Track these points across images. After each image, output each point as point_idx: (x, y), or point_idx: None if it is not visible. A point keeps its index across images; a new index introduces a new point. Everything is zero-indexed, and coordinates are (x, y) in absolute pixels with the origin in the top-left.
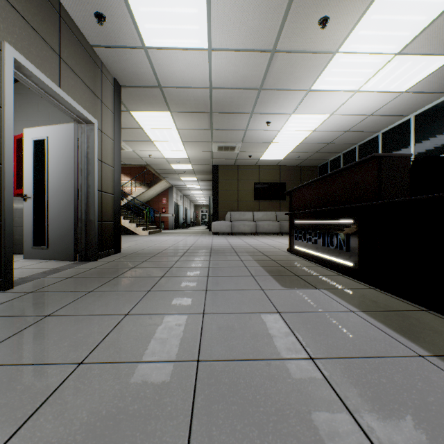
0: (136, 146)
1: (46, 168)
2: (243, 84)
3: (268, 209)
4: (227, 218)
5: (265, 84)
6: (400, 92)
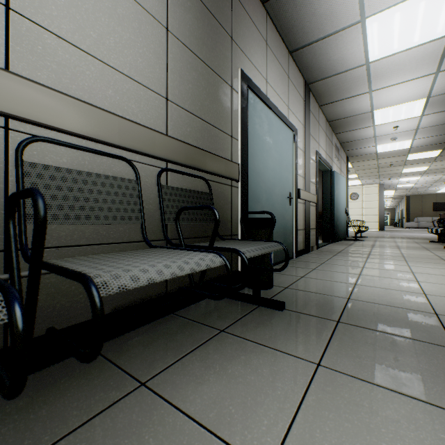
0: None
1: None
2: (423, 186)
3: None
4: (414, 220)
5: (431, 186)
6: None
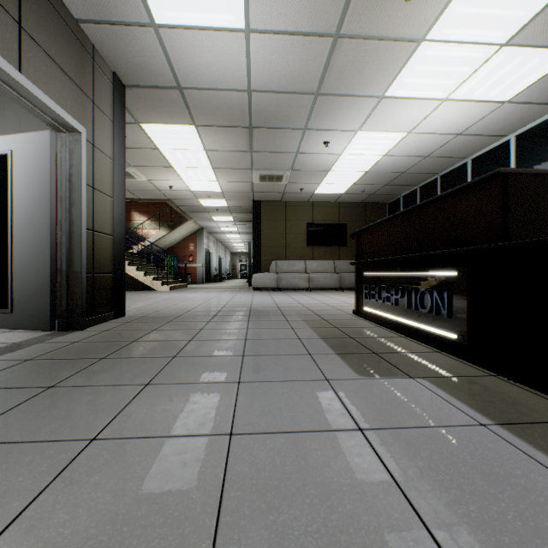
0: (151, 173)
1: (9, 197)
2: (293, 86)
3: (325, 258)
4: (271, 269)
5: (323, 86)
6: (501, 102)
